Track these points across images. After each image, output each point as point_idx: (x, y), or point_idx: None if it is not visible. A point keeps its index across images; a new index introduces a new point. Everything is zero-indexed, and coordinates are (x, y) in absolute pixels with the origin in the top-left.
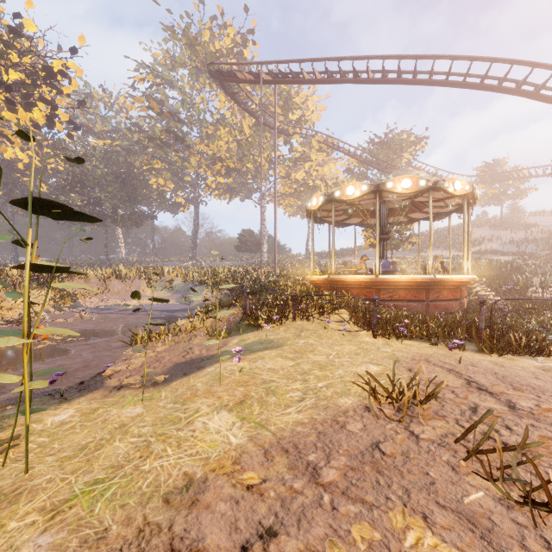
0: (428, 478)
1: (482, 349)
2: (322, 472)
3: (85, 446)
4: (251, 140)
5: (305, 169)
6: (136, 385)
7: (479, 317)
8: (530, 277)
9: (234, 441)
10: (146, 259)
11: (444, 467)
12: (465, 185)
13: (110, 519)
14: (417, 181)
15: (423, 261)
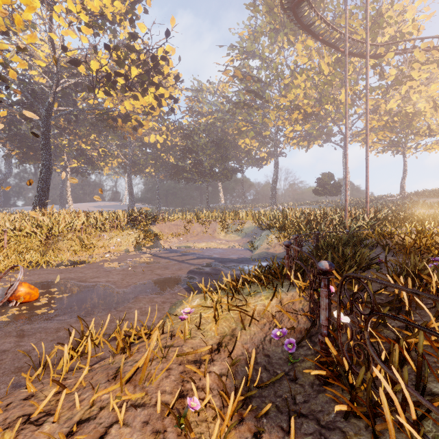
0: None
1: None
2: None
3: None
4: (330, 77)
5: (401, 94)
6: None
7: None
8: None
9: None
10: (237, 206)
11: None
12: None
13: None
14: None
15: None
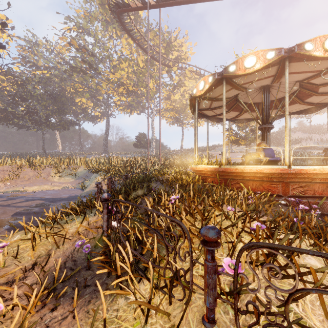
0: None
1: None
2: None
3: None
4: (143, 70)
5: (181, 92)
6: None
7: None
8: None
9: None
10: (74, 153)
11: None
12: None
13: None
14: None
15: None
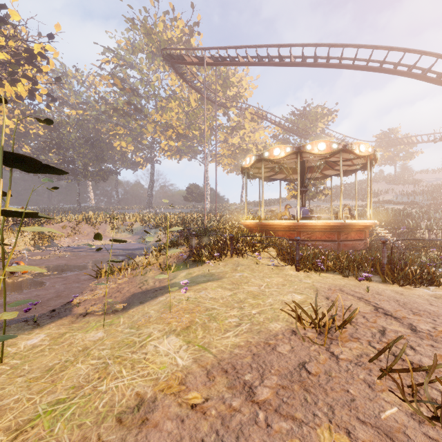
0: (348, 395)
1: (385, 280)
2: (257, 390)
3: (52, 367)
4: (196, 111)
5: (240, 135)
6: (99, 313)
7: (382, 254)
8: (418, 221)
9: (180, 362)
10: (111, 207)
11: (362, 385)
12: (368, 148)
13: (68, 439)
14: (330, 144)
15: (333, 209)
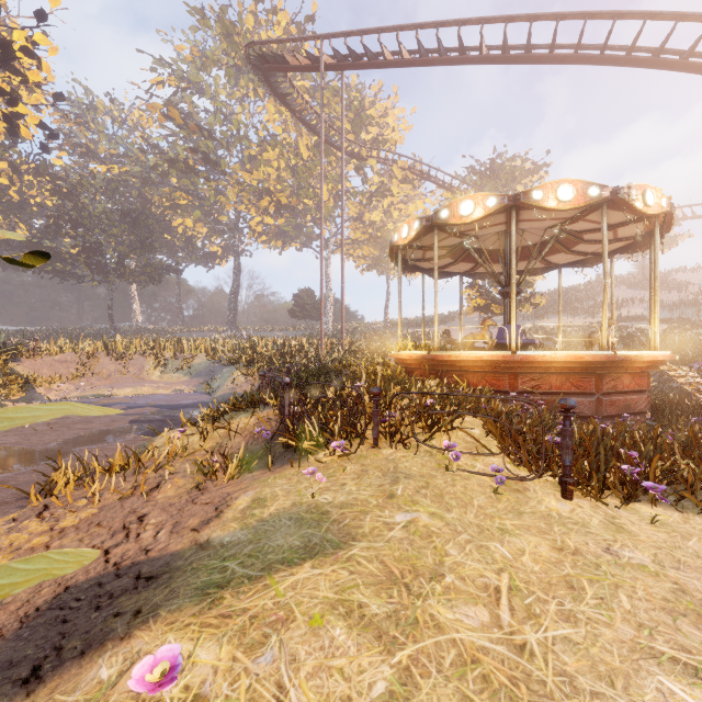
0: None
1: None
2: None
3: None
4: (310, 165)
5: (384, 207)
6: None
7: None
8: None
9: None
10: (169, 328)
11: None
12: (661, 198)
13: None
14: (583, 188)
15: (545, 331)
